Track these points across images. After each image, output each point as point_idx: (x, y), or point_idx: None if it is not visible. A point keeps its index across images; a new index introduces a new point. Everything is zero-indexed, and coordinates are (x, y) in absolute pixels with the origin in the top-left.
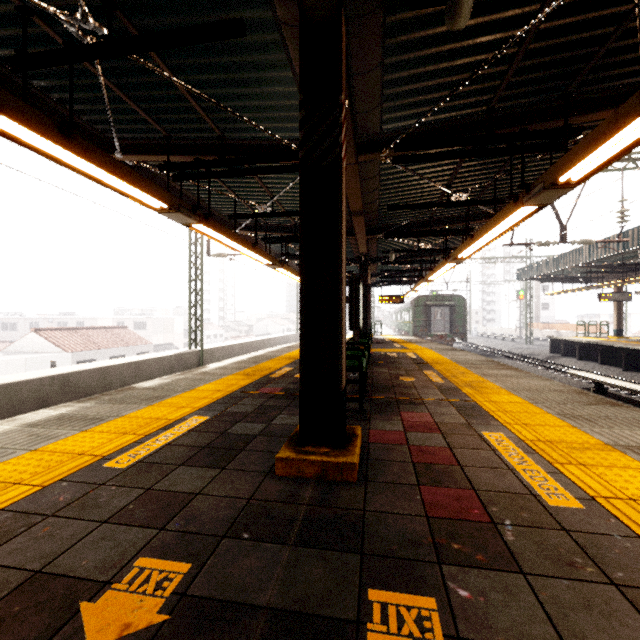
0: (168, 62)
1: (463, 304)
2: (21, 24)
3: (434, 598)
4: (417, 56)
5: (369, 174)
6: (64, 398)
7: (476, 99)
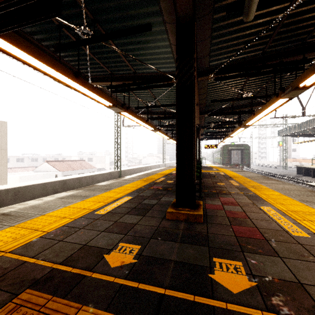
0: (114, 42)
1: (248, 149)
2: (57, 31)
3: (241, 262)
4: (227, 31)
5: (202, 86)
6: (64, 190)
7: (256, 48)
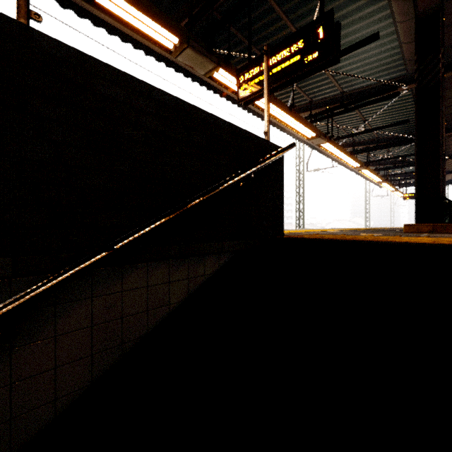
0: None
1: None
2: None
3: None
4: None
5: (451, 84)
6: None
7: None
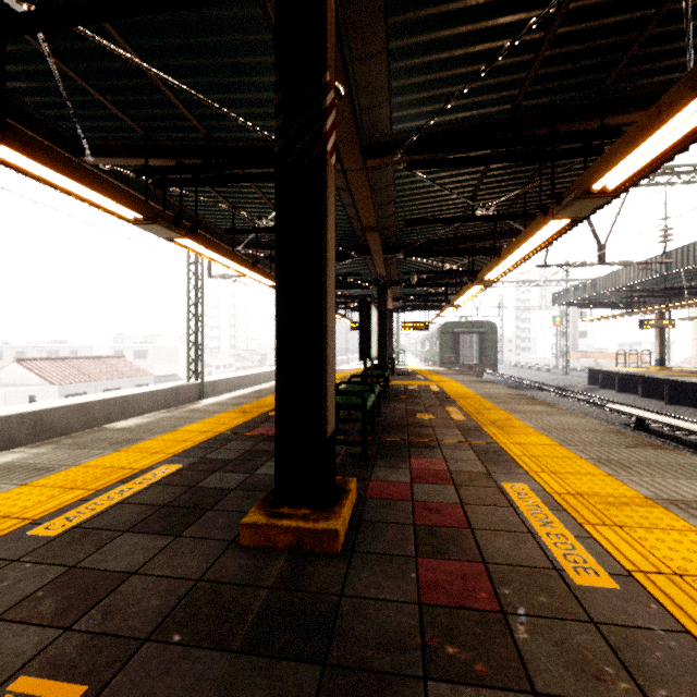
0: (134, 43)
1: (494, 331)
2: None
3: None
4: (428, 39)
5: (382, 183)
6: (36, 439)
7: (500, 95)
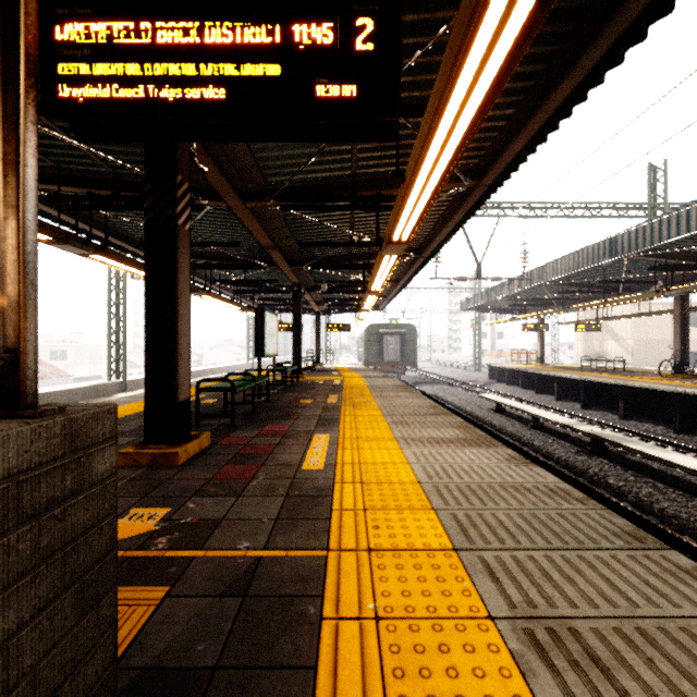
0: None
1: (414, 333)
2: None
3: (171, 509)
4: None
5: (271, 215)
6: None
7: (341, 165)
